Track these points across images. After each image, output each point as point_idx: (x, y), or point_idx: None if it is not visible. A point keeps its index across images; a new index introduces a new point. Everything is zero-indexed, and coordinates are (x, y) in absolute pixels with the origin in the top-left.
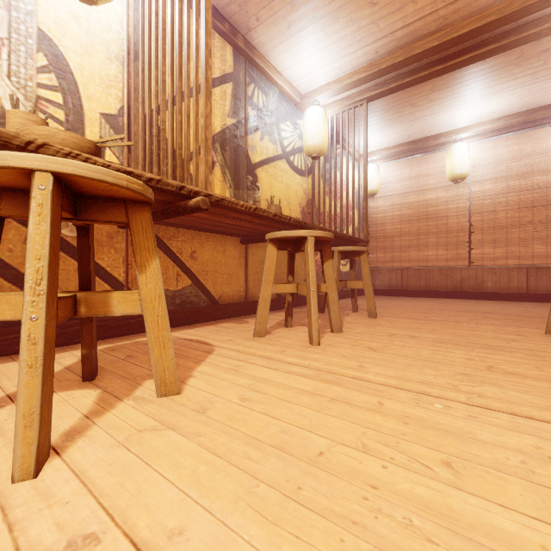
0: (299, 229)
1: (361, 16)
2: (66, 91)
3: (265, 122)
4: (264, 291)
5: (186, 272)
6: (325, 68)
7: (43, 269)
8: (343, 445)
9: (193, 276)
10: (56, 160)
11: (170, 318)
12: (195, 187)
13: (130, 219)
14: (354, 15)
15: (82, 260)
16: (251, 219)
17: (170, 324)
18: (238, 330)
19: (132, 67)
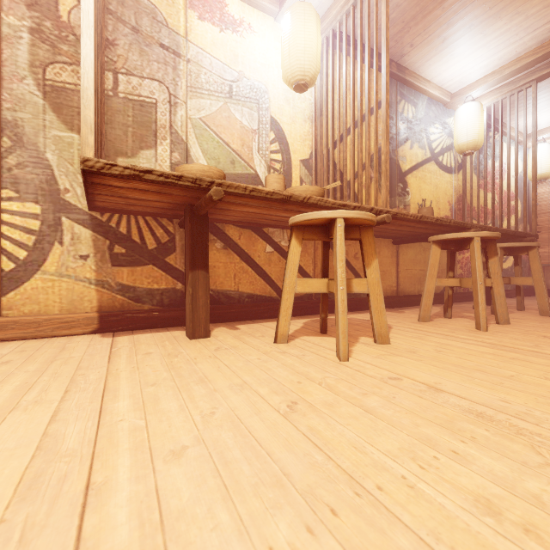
0: (456, 229)
1: (529, 6)
2: (283, 151)
3: (414, 131)
4: (428, 284)
5: (351, 269)
6: (481, 63)
7: (343, 266)
8: (529, 375)
9: (356, 273)
10: (346, 212)
11: None
12: (376, 206)
13: (362, 236)
14: (520, 8)
15: (325, 261)
16: (414, 225)
17: None
18: (400, 316)
19: (317, 122)
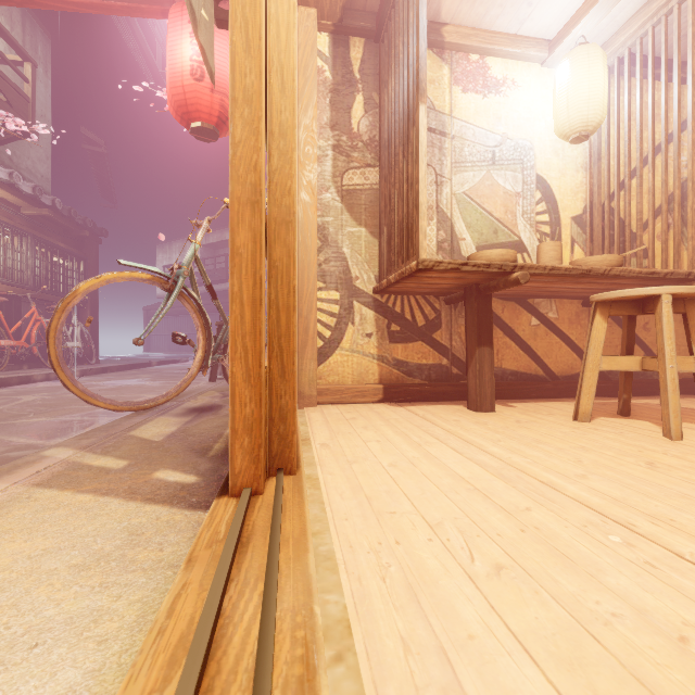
0: None
1: None
2: (550, 211)
3: None
4: None
5: (638, 344)
6: None
7: (672, 343)
8: None
9: (645, 348)
10: (674, 287)
11: None
12: (691, 268)
13: (686, 310)
14: None
15: (629, 337)
16: None
17: None
18: None
19: (593, 169)
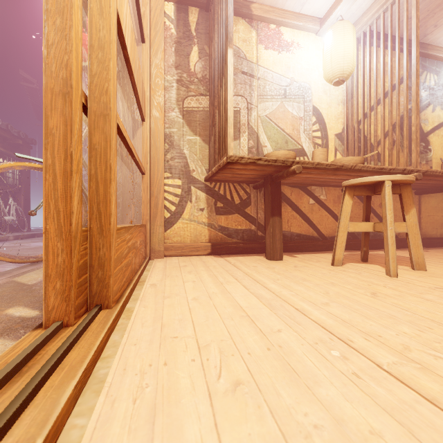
0: None
1: None
2: (322, 129)
3: (436, 96)
4: None
5: (376, 216)
6: None
7: (391, 213)
8: None
9: (380, 219)
10: (393, 176)
11: (369, 244)
12: (406, 166)
13: (401, 191)
14: None
15: (367, 210)
16: (440, 179)
17: (369, 247)
18: (426, 254)
19: (348, 103)
